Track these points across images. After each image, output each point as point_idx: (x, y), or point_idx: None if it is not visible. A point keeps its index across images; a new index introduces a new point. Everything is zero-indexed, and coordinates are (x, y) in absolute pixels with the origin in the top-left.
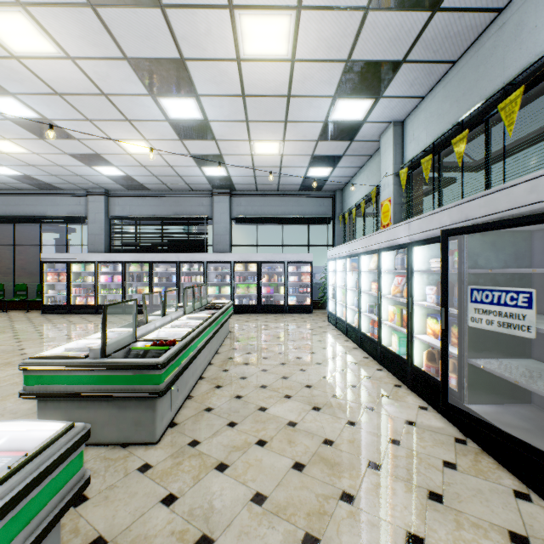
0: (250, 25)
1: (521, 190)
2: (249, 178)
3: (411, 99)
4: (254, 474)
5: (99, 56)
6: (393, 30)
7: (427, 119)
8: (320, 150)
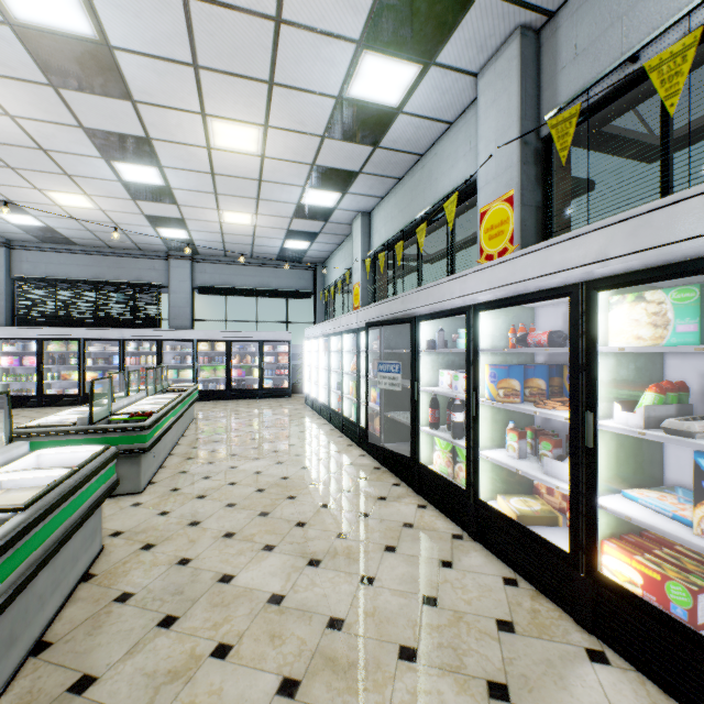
0: (221, 128)
1: (399, 302)
2: (217, 243)
3: (373, 197)
4: (227, 497)
5: (49, 120)
6: (347, 152)
7: (385, 218)
8: (296, 226)
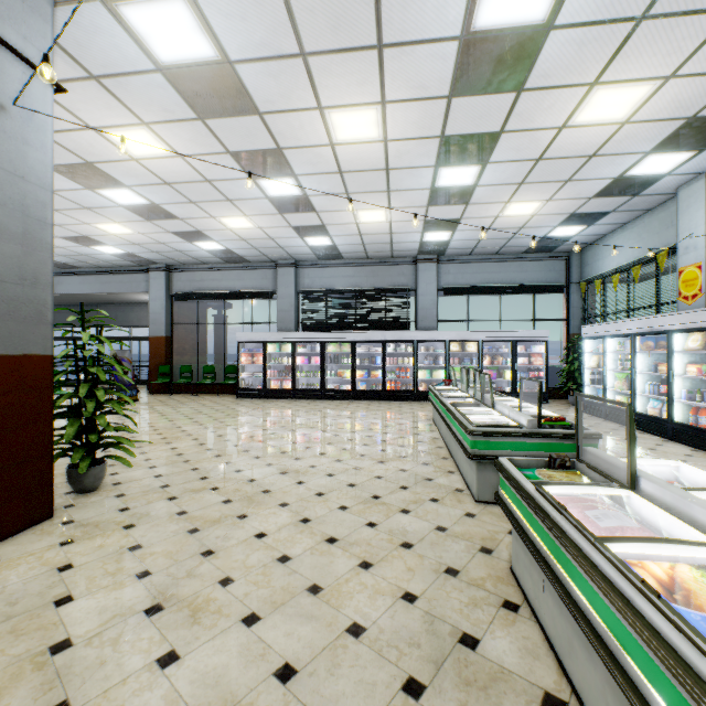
0: (601, 97)
1: None
2: (472, 241)
3: None
4: None
5: (415, 137)
6: None
7: None
8: (586, 208)
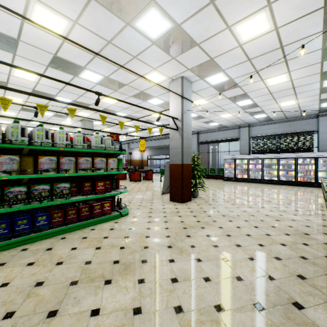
0: None
1: None
2: None
3: None
4: None
5: (306, 76)
6: None
7: None
8: None
